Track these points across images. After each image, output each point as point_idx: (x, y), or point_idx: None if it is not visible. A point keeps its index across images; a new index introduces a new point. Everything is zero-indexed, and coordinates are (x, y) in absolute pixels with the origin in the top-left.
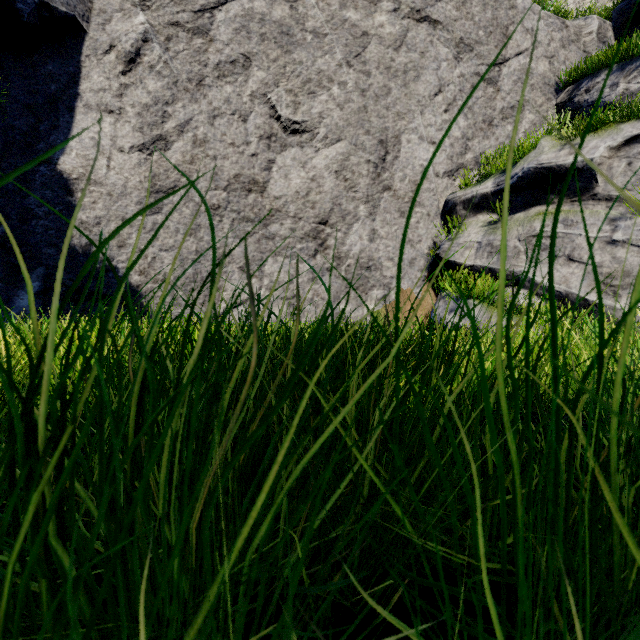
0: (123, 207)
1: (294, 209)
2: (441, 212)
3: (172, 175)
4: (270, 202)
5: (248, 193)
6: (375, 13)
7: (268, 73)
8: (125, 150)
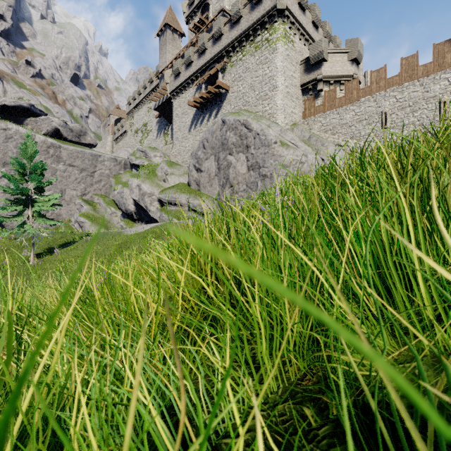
0: None
1: None
2: None
3: (11, 198)
4: None
5: None
6: (59, 165)
7: None
8: (0, 193)
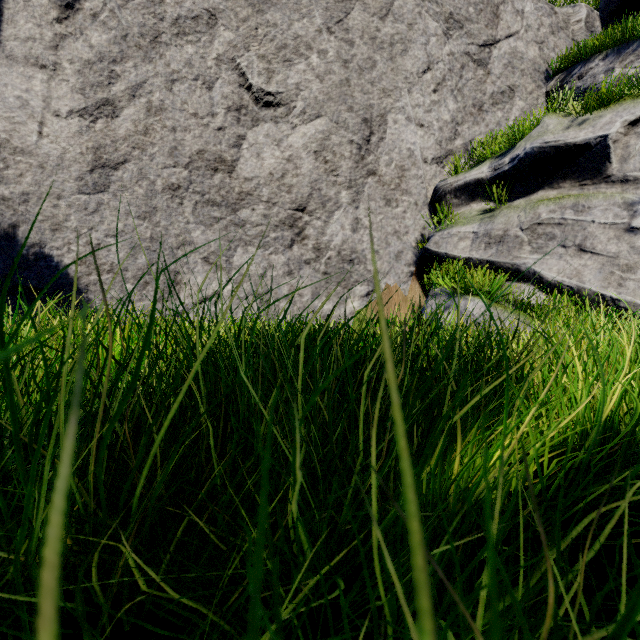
0: (59, 183)
1: (267, 193)
2: (429, 202)
3: (121, 147)
4: (240, 184)
5: (214, 172)
6: None
7: (237, 34)
8: (62, 114)
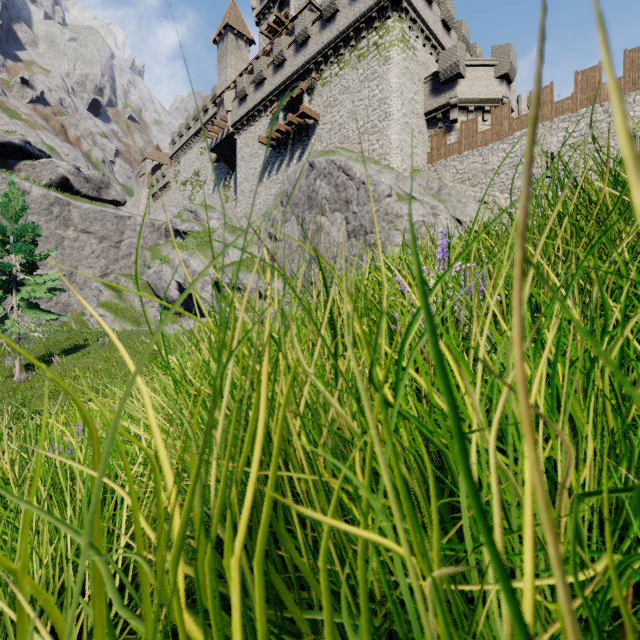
0: None
1: None
2: None
3: None
4: None
5: None
6: (68, 231)
7: None
8: None
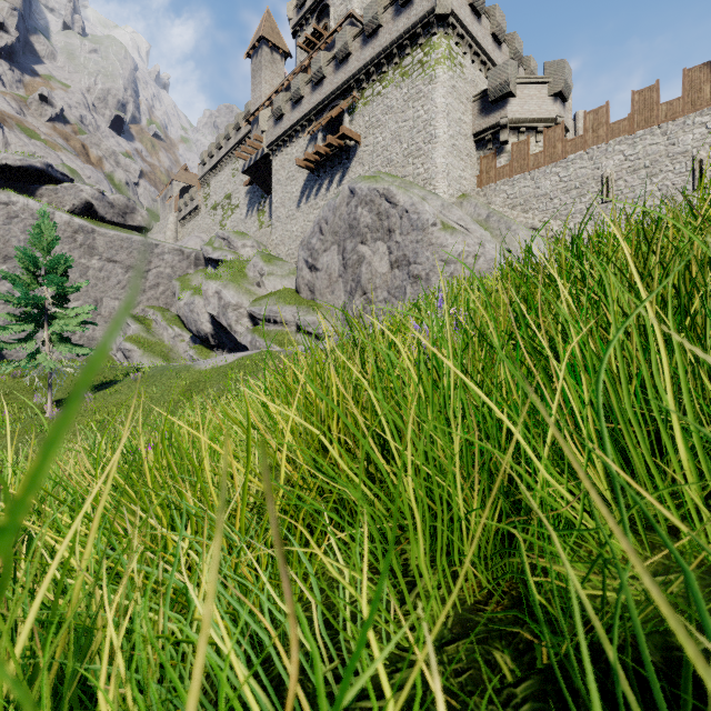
0: None
1: None
2: None
3: (16, 312)
4: None
5: None
6: (93, 260)
7: None
8: None
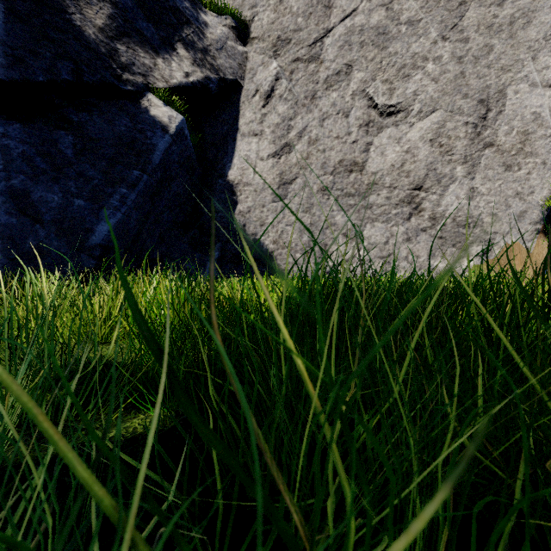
0: (263, 198)
1: (389, 180)
2: None
3: (294, 170)
4: (368, 178)
5: (349, 173)
6: None
7: (366, 72)
8: (264, 159)
